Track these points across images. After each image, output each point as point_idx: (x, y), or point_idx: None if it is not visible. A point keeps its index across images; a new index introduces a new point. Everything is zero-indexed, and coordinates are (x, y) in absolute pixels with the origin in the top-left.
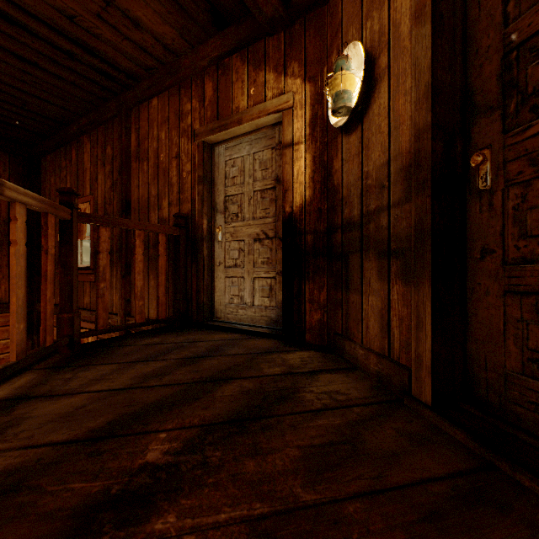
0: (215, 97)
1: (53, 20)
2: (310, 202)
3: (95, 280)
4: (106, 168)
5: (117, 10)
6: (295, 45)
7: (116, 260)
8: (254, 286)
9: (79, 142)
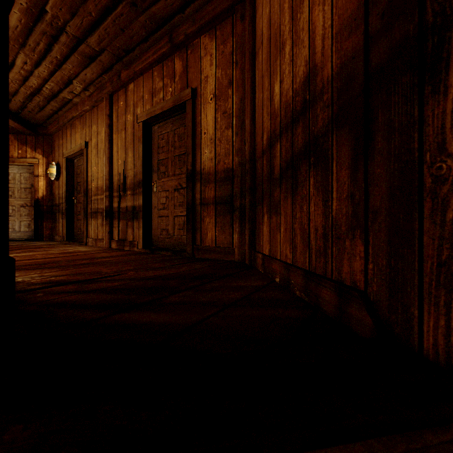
0: None
1: None
2: (46, 196)
3: None
4: None
5: None
6: (40, 143)
7: None
8: (21, 224)
9: None
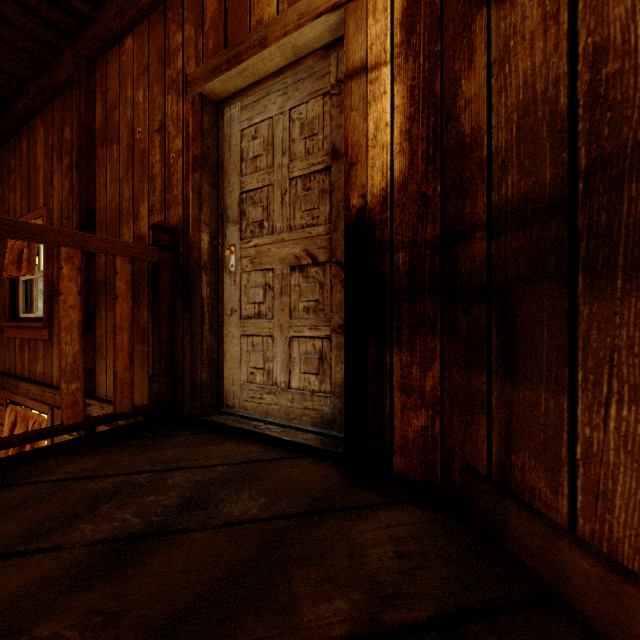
0: (220, 11)
1: None
2: (402, 183)
3: (50, 337)
4: (64, 161)
5: None
6: None
7: None
8: (291, 353)
9: (31, 128)
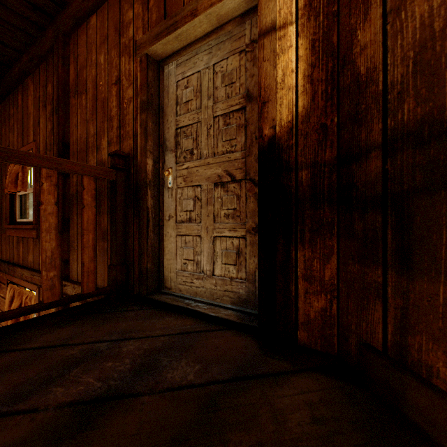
0: None
1: None
2: (305, 116)
3: (37, 236)
4: (47, 109)
5: None
6: None
7: None
8: (215, 249)
9: (24, 86)
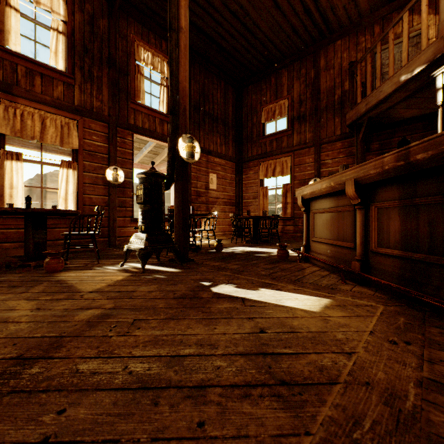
0: (380, 32)
1: (324, 11)
2: None
3: (291, 133)
4: (300, 80)
5: (353, 3)
6: (429, 3)
7: (309, 119)
8: None
9: (277, 74)
